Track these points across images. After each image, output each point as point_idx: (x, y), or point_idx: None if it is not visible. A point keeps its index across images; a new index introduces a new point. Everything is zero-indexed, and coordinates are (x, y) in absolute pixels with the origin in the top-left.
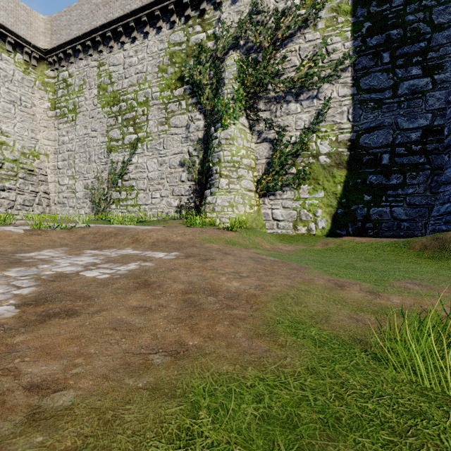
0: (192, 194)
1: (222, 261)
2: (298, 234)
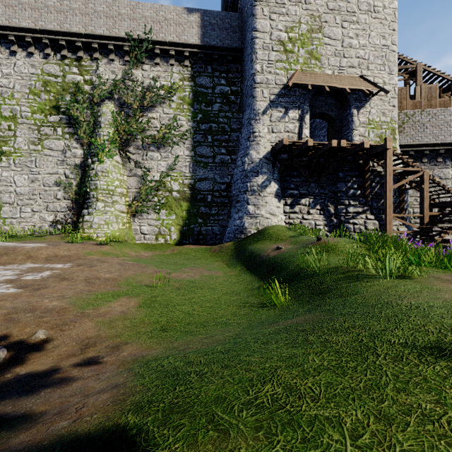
0: (68, 211)
1: (101, 266)
2: (159, 243)
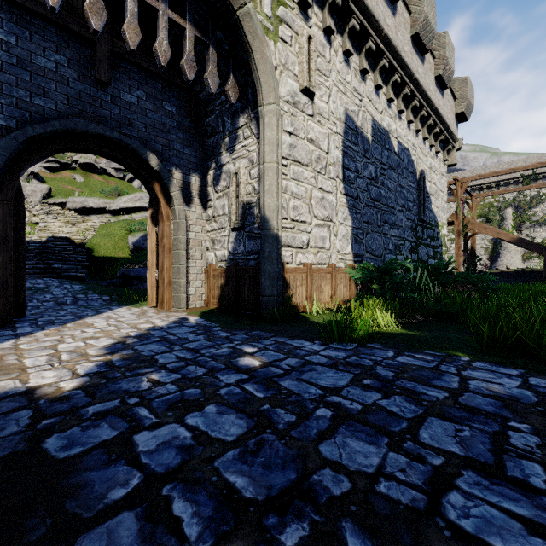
0: (487, 260)
1: None
2: None
